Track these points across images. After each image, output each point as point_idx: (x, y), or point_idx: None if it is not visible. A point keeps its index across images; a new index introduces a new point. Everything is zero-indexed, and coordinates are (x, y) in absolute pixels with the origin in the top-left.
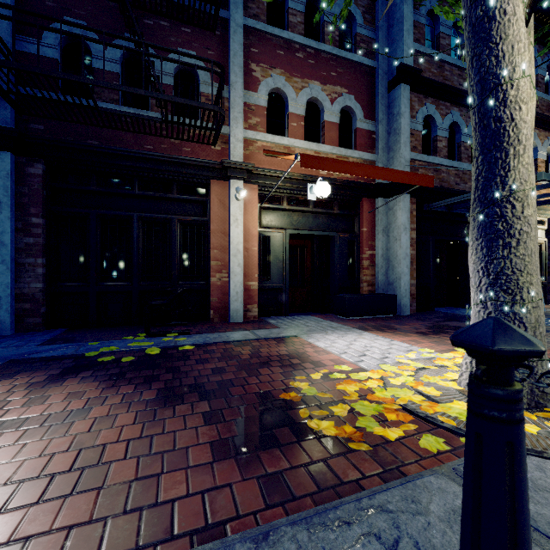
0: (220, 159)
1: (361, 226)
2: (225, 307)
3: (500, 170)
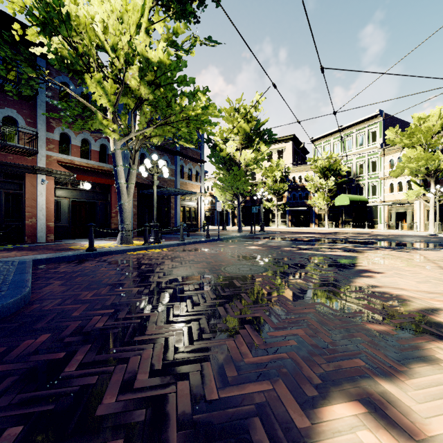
0: (31, 163)
1: (111, 198)
2: (34, 235)
3: (120, 199)
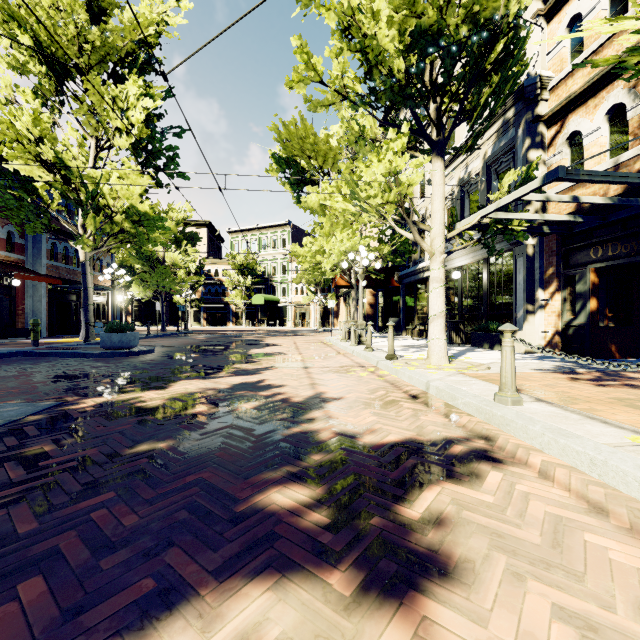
0: None
1: (17, 293)
2: None
3: (88, 301)
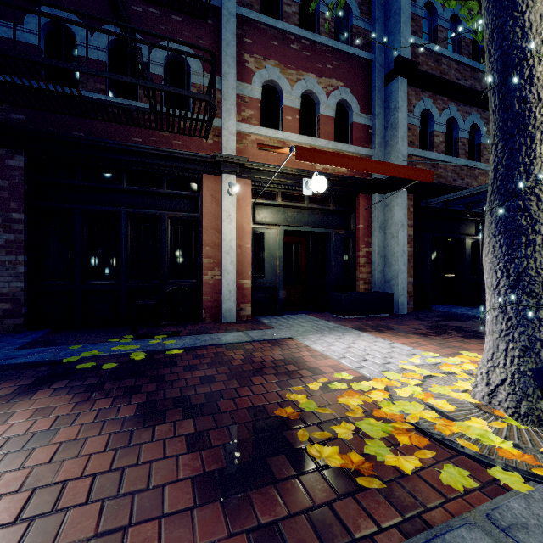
0: (212, 153)
1: (357, 223)
2: (217, 306)
3: (524, 158)
